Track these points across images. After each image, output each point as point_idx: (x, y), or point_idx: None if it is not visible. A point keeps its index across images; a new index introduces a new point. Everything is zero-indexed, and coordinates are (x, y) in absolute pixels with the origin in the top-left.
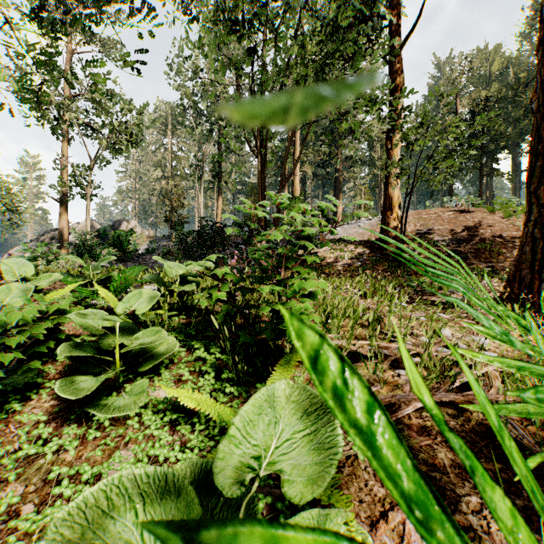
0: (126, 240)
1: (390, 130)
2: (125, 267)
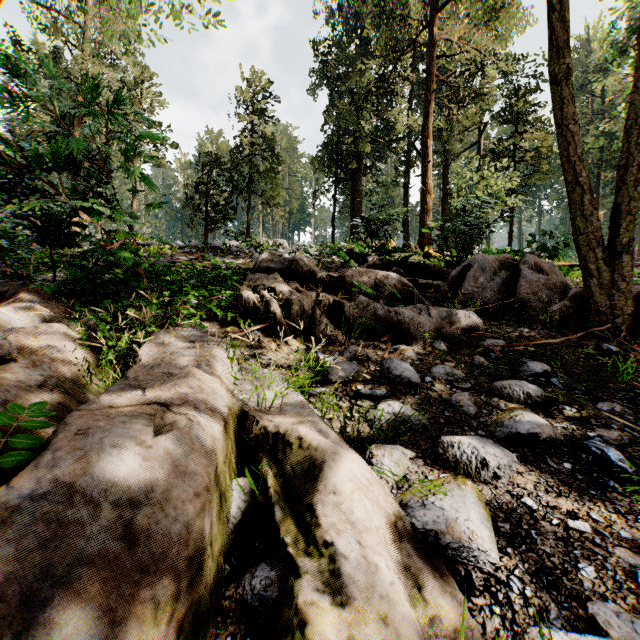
0: None
1: None
2: None
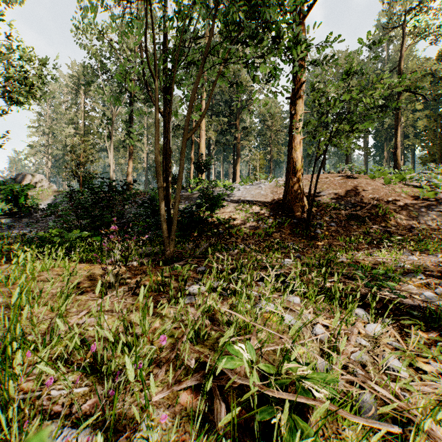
0: (23, 194)
1: (294, 96)
2: (18, 224)
